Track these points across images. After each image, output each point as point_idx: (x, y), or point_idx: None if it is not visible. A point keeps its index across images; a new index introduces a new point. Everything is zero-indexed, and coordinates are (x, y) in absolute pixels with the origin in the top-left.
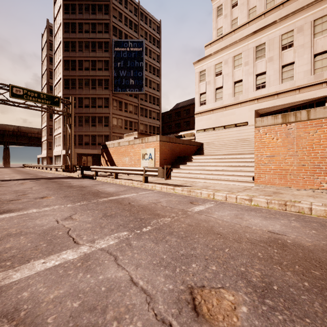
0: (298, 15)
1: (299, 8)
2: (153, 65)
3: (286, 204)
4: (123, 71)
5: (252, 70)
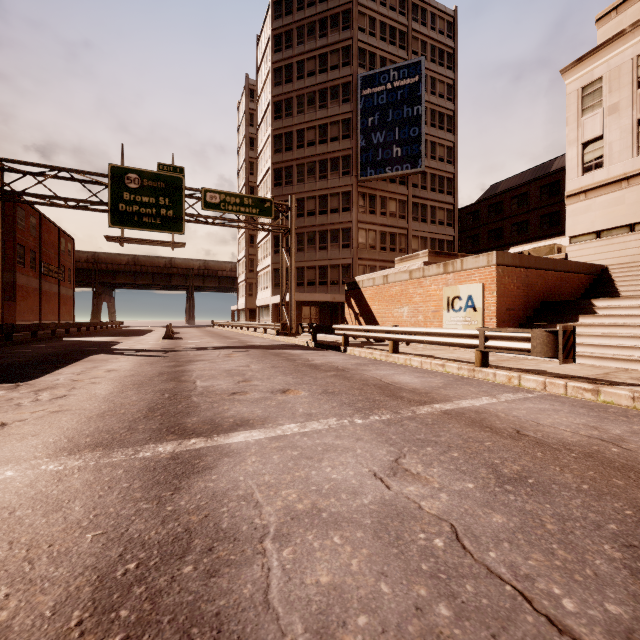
0: None
1: None
2: (438, 109)
3: None
4: (379, 134)
5: None
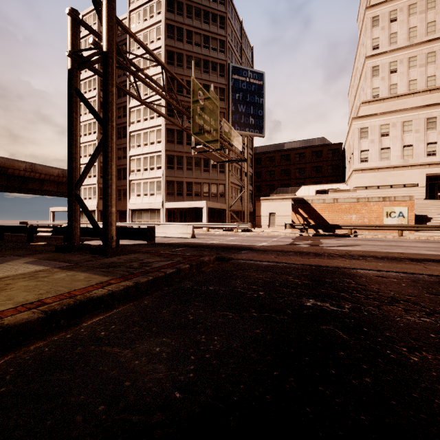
0: None
1: None
2: None
3: None
4: (242, 106)
5: (423, 138)
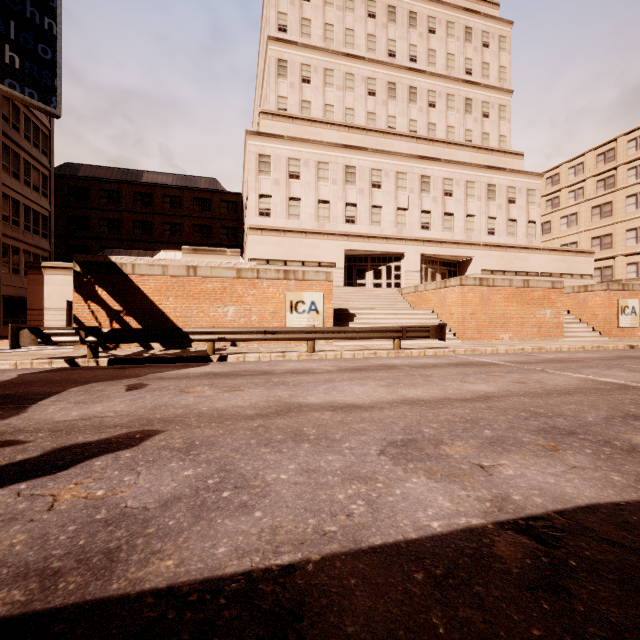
0: (386, 157)
1: (388, 151)
2: None
3: (541, 348)
4: None
5: (341, 194)
